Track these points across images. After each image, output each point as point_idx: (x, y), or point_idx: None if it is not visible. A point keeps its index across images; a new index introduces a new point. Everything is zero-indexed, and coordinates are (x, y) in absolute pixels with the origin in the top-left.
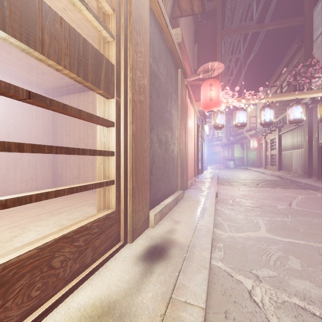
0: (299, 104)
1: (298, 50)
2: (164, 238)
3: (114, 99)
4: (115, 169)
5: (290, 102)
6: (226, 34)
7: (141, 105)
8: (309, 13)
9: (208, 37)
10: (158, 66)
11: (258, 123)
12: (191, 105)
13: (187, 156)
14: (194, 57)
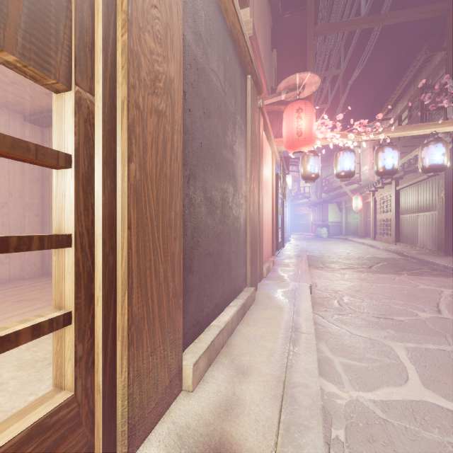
0: (440, 142)
1: (425, 64)
2: (211, 436)
3: (72, 93)
4: (73, 283)
5: (412, 142)
6: (322, 32)
7: (158, 121)
8: None
9: (293, 40)
10: (206, 53)
11: (363, 173)
12: (267, 142)
13: (262, 225)
14: (271, 70)
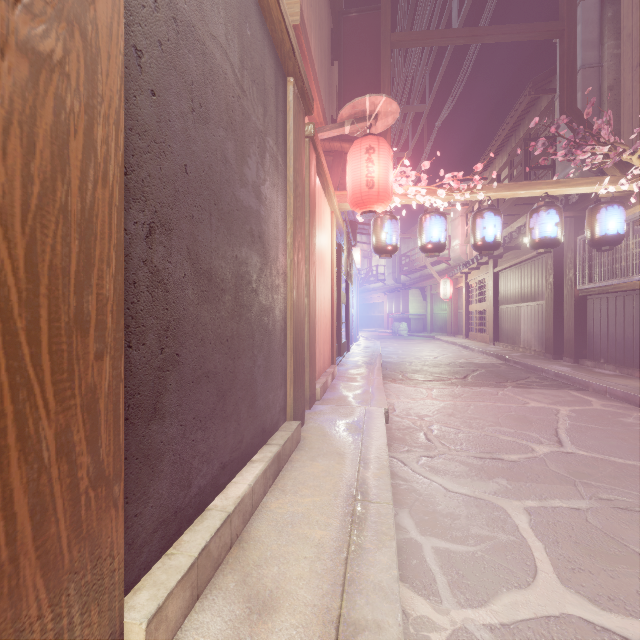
0: (553, 207)
1: (529, 109)
2: None
3: None
4: None
5: (514, 210)
6: (402, 43)
7: (35, 77)
8: (570, 16)
9: (362, 51)
10: None
11: (452, 249)
12: (324, 195)
13: (315, 320)
14: (331, 92)
